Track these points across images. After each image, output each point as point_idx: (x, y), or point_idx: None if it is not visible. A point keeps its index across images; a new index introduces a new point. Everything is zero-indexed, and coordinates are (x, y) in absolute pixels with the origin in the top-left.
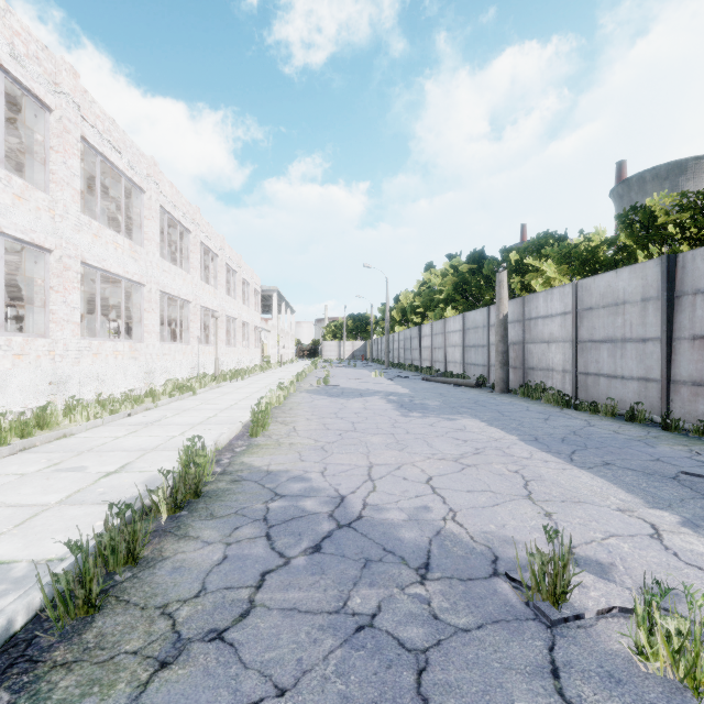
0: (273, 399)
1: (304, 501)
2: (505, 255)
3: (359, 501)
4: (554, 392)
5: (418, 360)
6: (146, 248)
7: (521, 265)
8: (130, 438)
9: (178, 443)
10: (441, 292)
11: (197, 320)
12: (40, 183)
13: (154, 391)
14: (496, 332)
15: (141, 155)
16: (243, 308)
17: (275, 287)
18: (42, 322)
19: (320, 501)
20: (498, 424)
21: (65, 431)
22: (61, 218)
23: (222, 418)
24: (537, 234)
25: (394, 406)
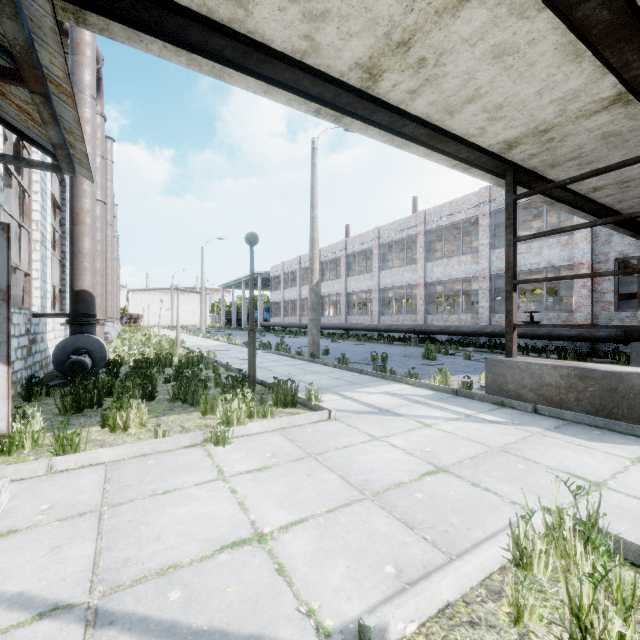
0: None
1: None
2: None
3: None
4: None
5: None
6: None
7: None
8: None
9: None
10: None
11: None
12: None
13: None
14: None
15: None
16: None
17: None
18: None
19: None
20: None
21: None
22: None
23: None
24: None
25: None
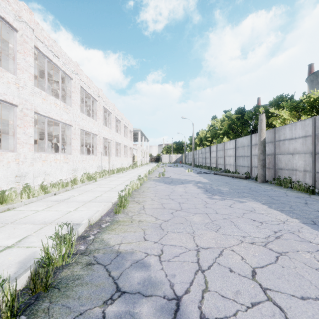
0: (134, 186)
1: (140, 304)
2: (256, 109)
3: (194, 309)
4: (301, 183)
5: (209, 163)
6: (73, 107)
7: (267, 113)
8: (44, 212)
9: (68, 218)
10: (221, 129)
11: (100, 144)
12: (12, 70)
13: (74, 179)
14: (258, 148)
15: (70, 60)
16: (124, 138)
17: (139, 129)
18: (13, 144)
19: (156, 305)
20: (275, 206)
21: (8, 206)
22: (22, 88)
23: (104, 197)
24: (277, 96)
25: (202, 191)
